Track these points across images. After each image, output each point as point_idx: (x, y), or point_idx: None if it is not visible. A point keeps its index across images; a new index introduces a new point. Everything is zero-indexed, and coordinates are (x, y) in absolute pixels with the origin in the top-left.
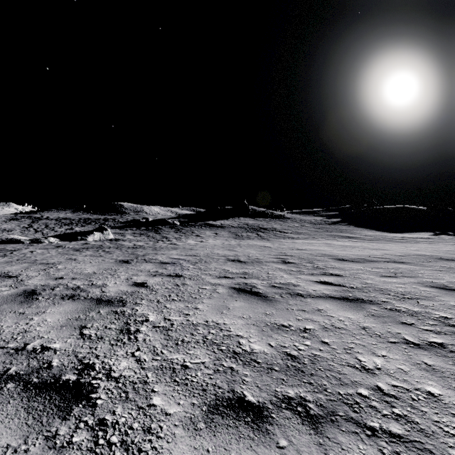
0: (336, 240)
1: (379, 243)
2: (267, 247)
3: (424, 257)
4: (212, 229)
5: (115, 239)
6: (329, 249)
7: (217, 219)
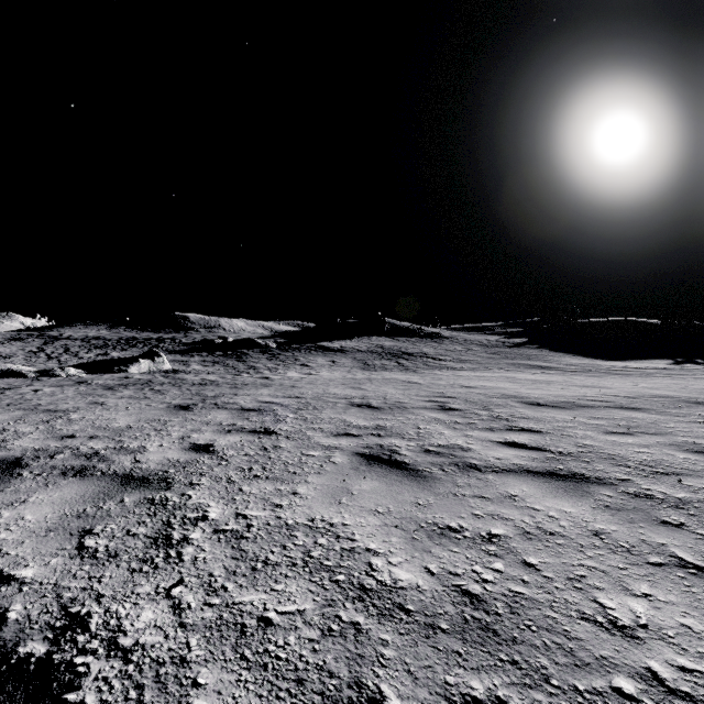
0: (522, 372)
1: (591, 377)
2: (414, 382)
3: (669, 400)
4: (326, 354)
5: (173, 370)
6: (513, 387)
7: (334, 339)
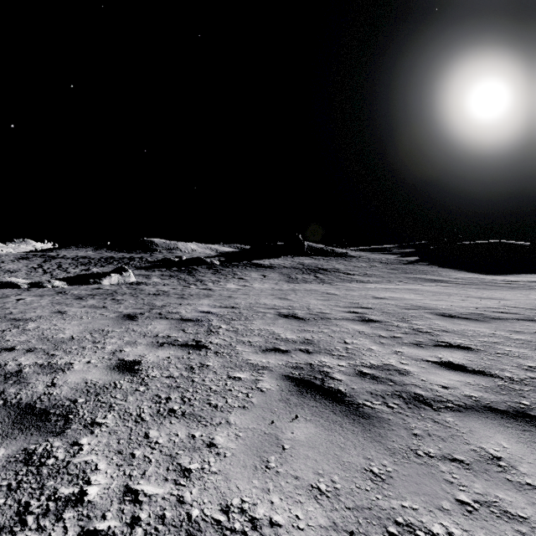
0: (420, 285)
1: (482, 289)
2: (331, 293)
3: None
4: (259, 270)
5: (137, 282)
6: (419, 298)
7: (265, 257)
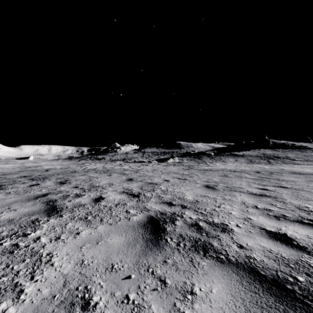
0: None
1: None
2: (262, 167)
3: None
4: (234, 157)
5: (179, 162)
6: (305, 170)
7: (240, 150)
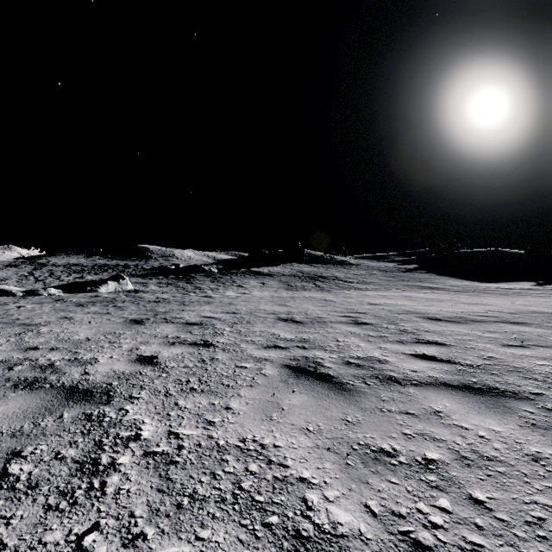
0: (416, 292)
1: (473, 296)
2: (329, 300)
3: (545, 315)
4: (258, 277)
5: (135, 290)
6: (411, 304)
7: (264, 265)
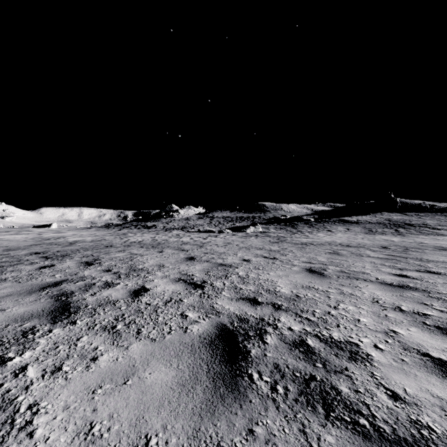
0: None
1: None
2: (390, 240)
3: None
4: (345, 225)
5: (263, 231)
6: None
7: (354, 215)
